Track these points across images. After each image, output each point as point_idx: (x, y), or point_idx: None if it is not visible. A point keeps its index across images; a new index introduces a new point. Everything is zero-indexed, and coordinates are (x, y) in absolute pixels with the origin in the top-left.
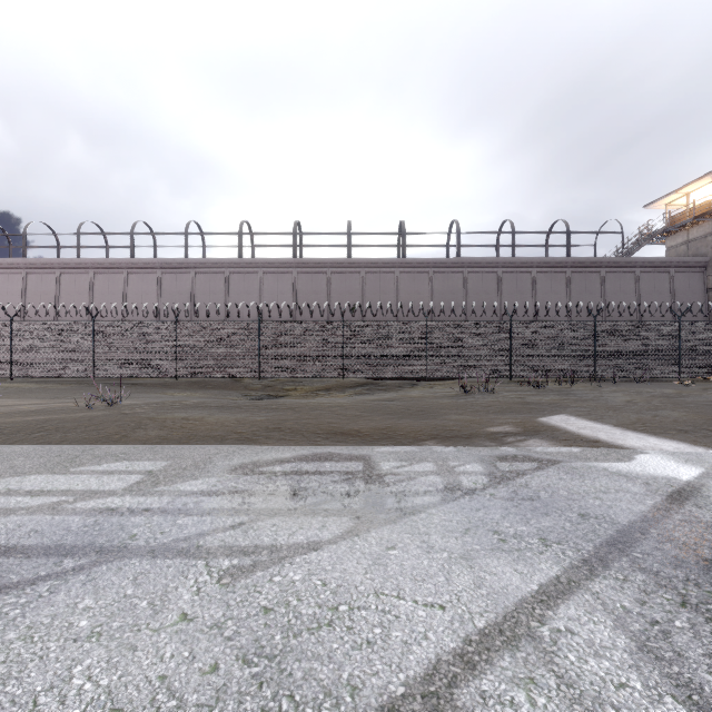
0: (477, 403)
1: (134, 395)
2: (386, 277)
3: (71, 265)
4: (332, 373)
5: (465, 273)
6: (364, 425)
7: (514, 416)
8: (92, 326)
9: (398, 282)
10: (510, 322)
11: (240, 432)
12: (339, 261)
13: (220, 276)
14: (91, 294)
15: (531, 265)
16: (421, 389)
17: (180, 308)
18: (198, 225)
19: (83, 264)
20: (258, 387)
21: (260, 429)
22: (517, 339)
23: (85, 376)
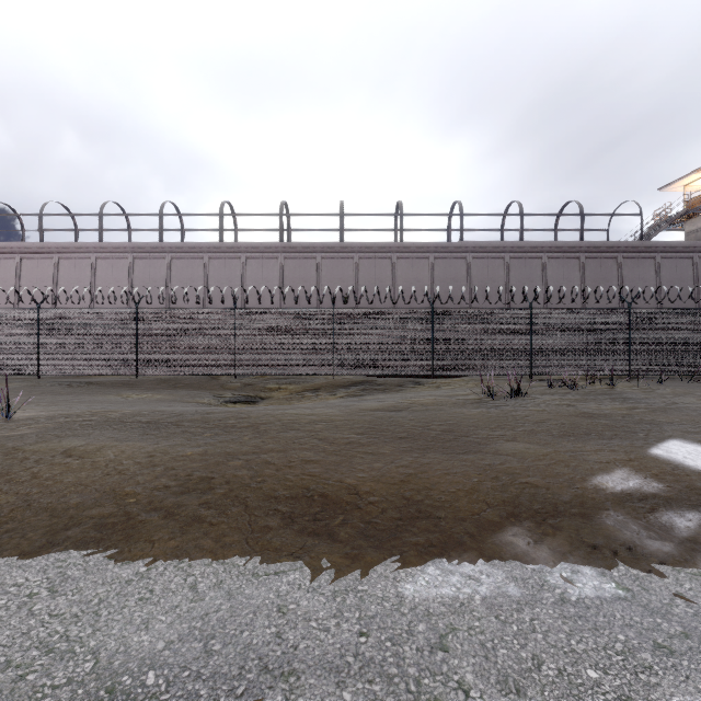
0: (520, 415)
1: (73, 398)
2: (382, 263)
3: (33, 249)
4: (320, 370)
5: (469, 258)
6: (365, 471)
7: (603, 445)
8: (37, 314)
9: (395, 268)
10: (530, 309)
11: (128, 494)
12: (330, 246)
13: (199, 262)
14: (55, 281)
15: (541, 250)
16: (426, 390)
17: (154, 297)
18: (176, 206)
19: (46, 248)
20: (236, 386)
21: (171, 486)
22: (539, 330)
23: (28, 374)
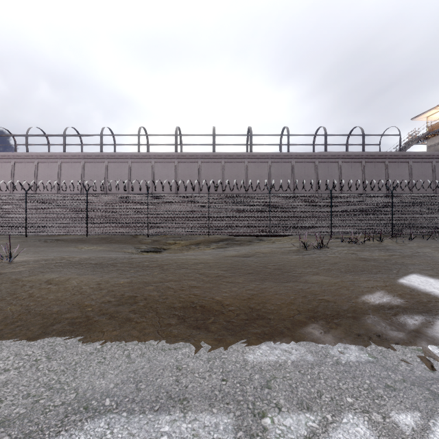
0: (322, 259)
1: (48, 249)
2: (239, 165)
3: (22, 156)
4: (200, 231)
5: (293, 162)
6: (227, 292)
7: (371, 277)
8: (25, 197)
9: (247, 168)
10: (330, 194)
11: (87, 305)
12: (207, 154)
13: (125, 164)
14: (36, 176)
15: (338, 157)
16: (266, 244)
17: (97, 186)
18: (110, 130)
19: (30, 156)
20: (148, 241)
21: (112, 301)
22: (336, 207)
23: (19, 234)
